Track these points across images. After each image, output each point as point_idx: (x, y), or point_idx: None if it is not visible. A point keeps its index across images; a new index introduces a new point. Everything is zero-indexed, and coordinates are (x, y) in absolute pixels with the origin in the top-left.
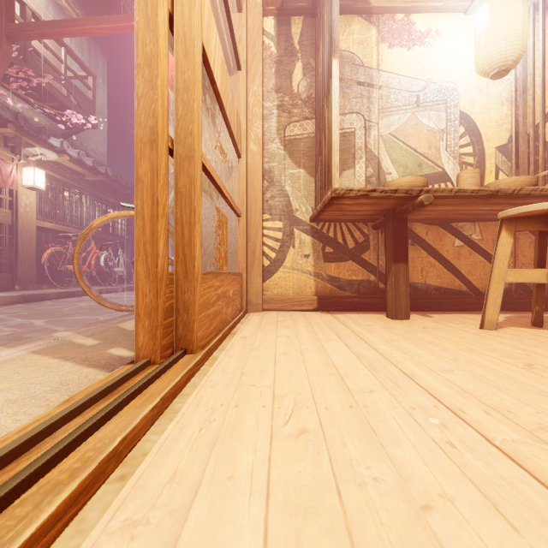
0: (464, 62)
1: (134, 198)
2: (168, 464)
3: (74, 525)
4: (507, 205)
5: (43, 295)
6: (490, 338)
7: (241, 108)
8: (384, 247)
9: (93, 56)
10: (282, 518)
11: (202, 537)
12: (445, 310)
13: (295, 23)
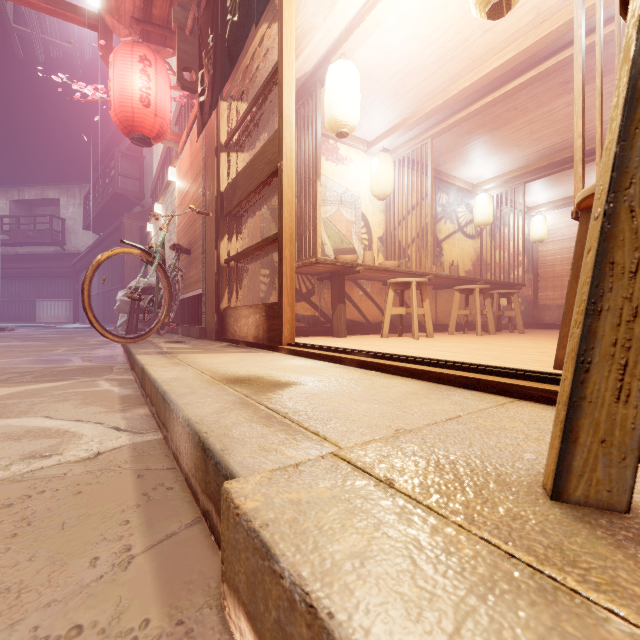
0: (364, 183)
1: None
2: None
3: None
4: (388, 274)
5: None
6: (388, 339)
7: None
8: (331, 293)
9: None
10: None
11: None
12: (356, 334)
13: (268, 121)
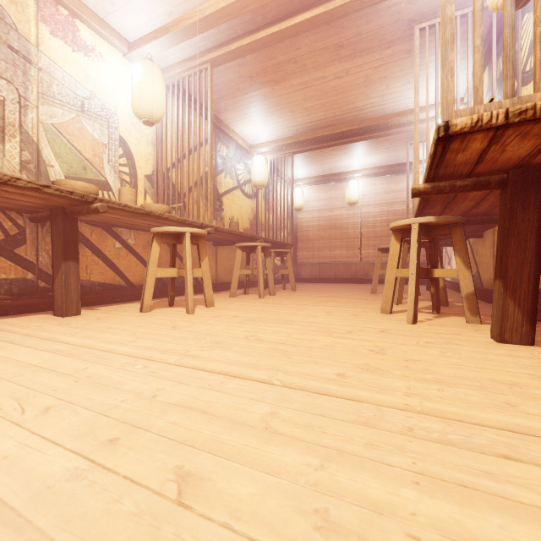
0: (123, 96)
1: None
2: None
3: None
4: (155, 222)
5: None
6: (149, 317)
7: None
8: (51, 243)
9: None
10: (78, 441)
11: (21, 483)
12: (109, 303)
13: None
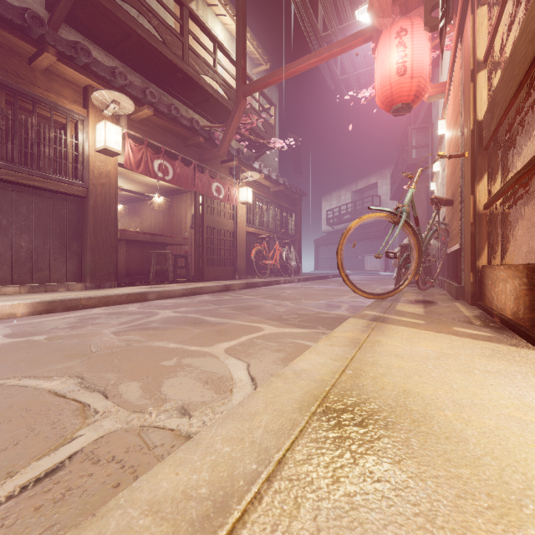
0: None
1: (299, 201)
2: None
3: None
4: None
5: (256, 283)
6: None
7: None
8: None
9: (270, 89)
10: None
11: None
12: None
13: None
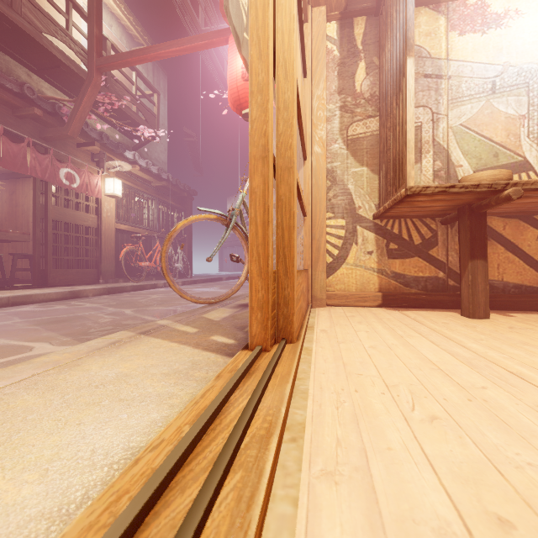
0: None
1: (189, 200)
2: (327, 433)
3: (280, 469)
4: None
5: (122, 288)
6: None
7: (307, 113)
8: (458, 242)
9: (156, 75)
10: (456, 485)
11: (393, 489)
12: (527, 309)
13: (358, 24)
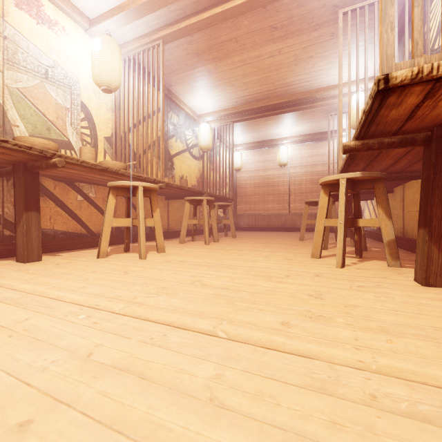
0: (84, 67)
1: None
2: None
3: None
4: (112, 177)
5: None
6: (104, 263)
7: None
8: (14, 195)
9: None
10: None
11: None
12: (71, 249)
13: None
